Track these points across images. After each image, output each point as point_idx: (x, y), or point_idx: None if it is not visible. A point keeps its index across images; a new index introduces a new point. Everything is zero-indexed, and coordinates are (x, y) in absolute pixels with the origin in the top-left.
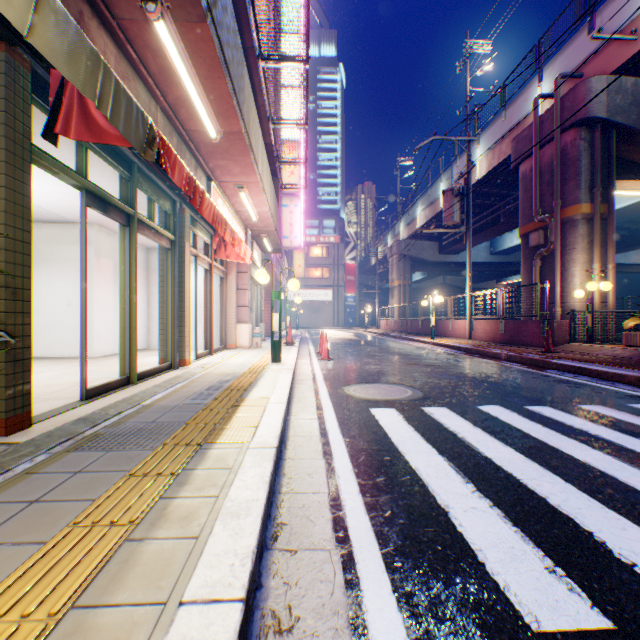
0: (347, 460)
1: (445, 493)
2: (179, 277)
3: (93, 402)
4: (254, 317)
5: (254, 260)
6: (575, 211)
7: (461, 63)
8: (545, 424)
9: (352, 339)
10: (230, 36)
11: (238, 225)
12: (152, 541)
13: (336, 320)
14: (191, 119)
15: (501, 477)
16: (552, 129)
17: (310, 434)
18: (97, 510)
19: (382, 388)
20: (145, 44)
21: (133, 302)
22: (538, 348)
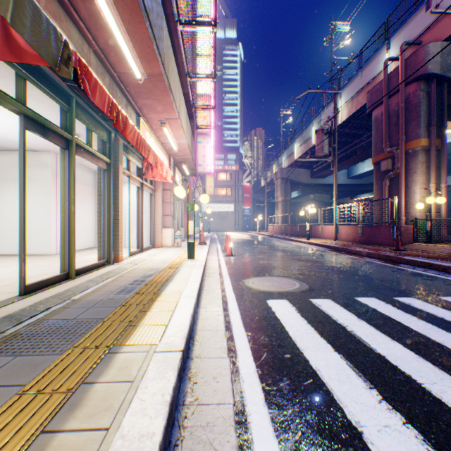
0: (250, 358)
1: (352, 404)
2: (114, 192)
3: (30, 297)
4: (176, 223)
5: (176, 181)
6: (416, 144)
7: (328, 39)
8: (419, 316)
9: (248, 239)
10: None
11: (163, 154)
12: None
13: (236, 225)
14: (120, 62)
15: (402, 381)
16: (398, 83)
17: (216, 328)
18: None
19: (275, 281)
20: None
21: (71, 211)
22: (389, 247)
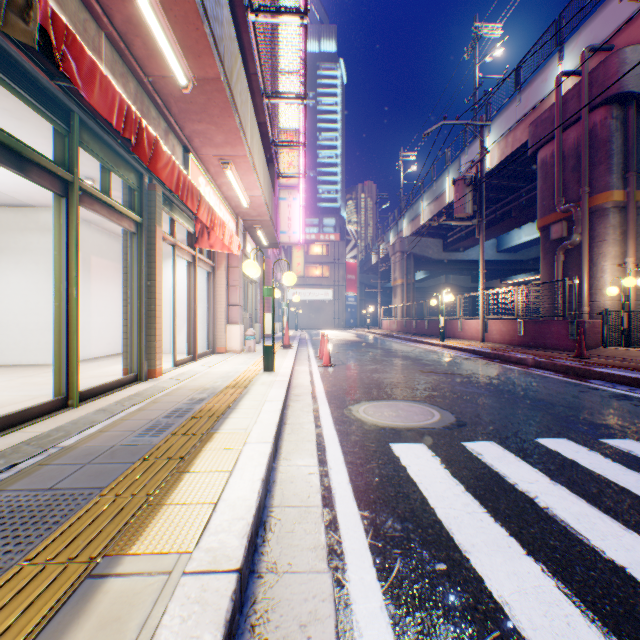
0: (371, 574)
1: None
2: (148, 268)
3: None
4: (248, 317)
5: (247, 254)
6: (606, 198)
7: (469, 48)
8: None
9: (354, 341)
10: None
11: (227, 212)
12: None
13: (336, 320)
14: (151, 57)
15: None
16: (578, 108)
17: (306, 502)
18: None
19: (400, 408)
20: None
21: (72, 297)
22: (566, 352)
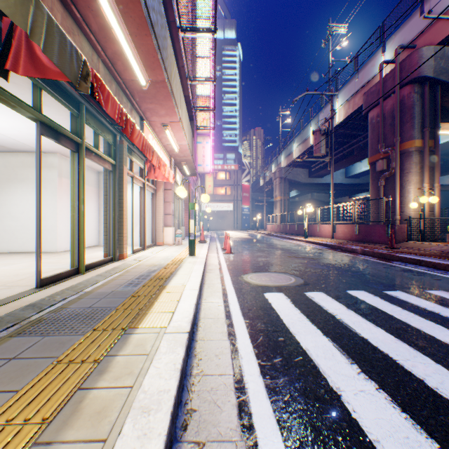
0: (248, 341)
1: (335, 375)
2: (119, 192)
3: (46, 289)
4: (177, 222)
5: (176, 181)
6: (410, 145)
7: (325, 40)
8: (404, 307)
9: (247, 238)
10: (155, 3)
11: (164, 155)
12: (59, 446)
13: (236, 224)
14: (126, 70)
15: (380, 358)
16: (393, 85)
17: (217, 316)
18: (15, 404)
19: (272, 276)
20: (86, 5)
21: (81, 210)
22: (384, 245)
